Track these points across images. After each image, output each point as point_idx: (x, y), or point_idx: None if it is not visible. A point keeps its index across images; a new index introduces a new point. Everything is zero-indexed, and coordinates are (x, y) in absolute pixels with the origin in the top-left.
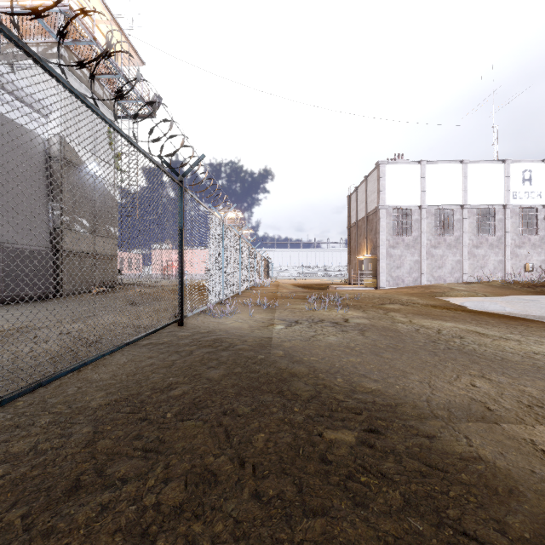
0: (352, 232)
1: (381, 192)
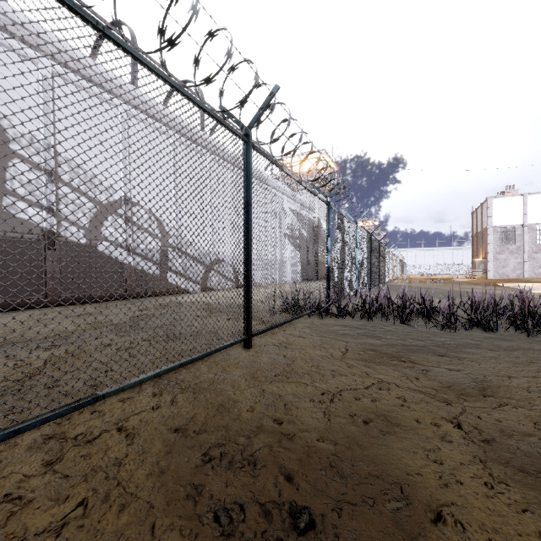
0: (474, 241)
1: (489, 217)
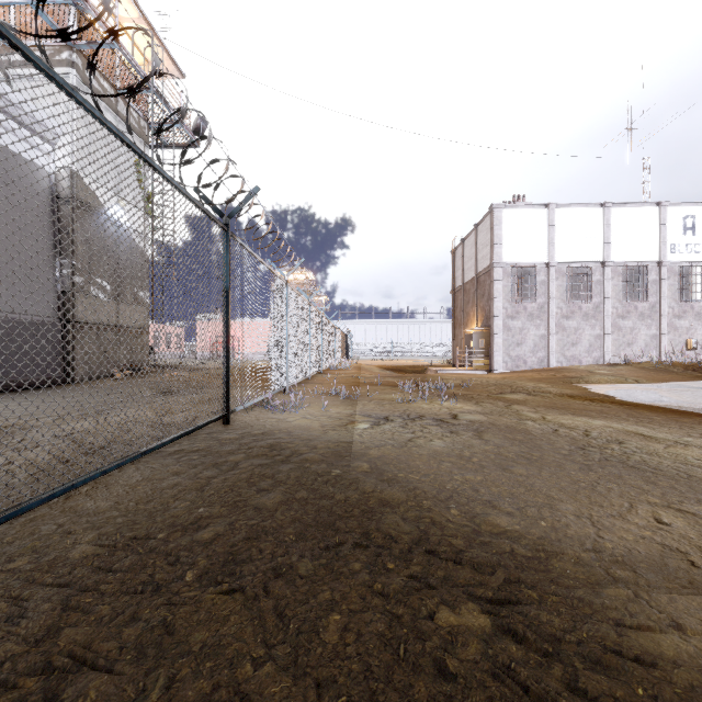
0: (458, 299)
1: (497, 244)
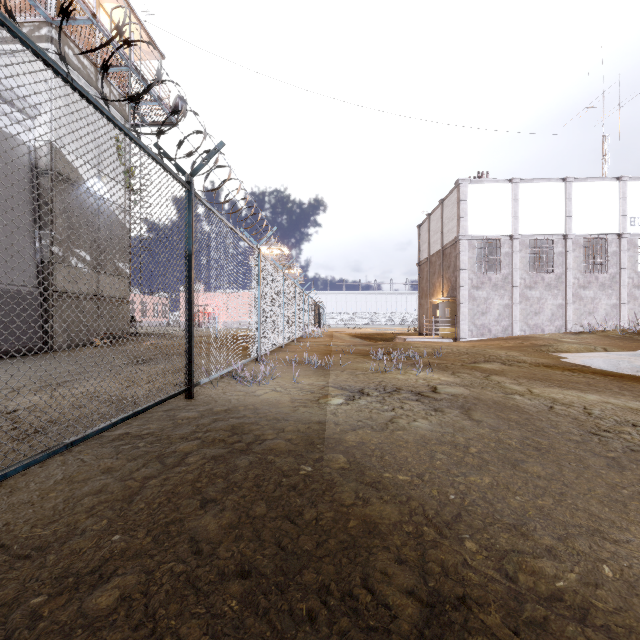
0: (424, 270)
1: (462, 218)
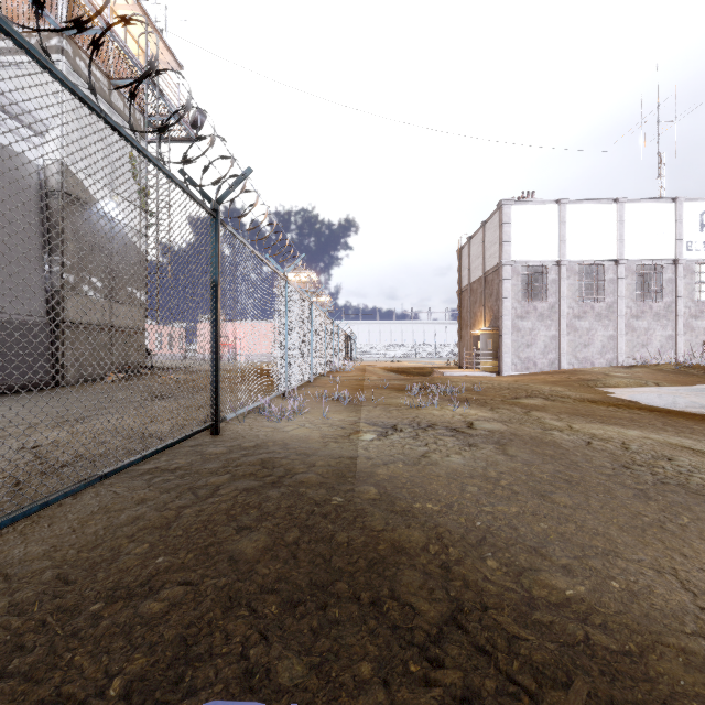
0: (464, 299)
1: (506, 242)
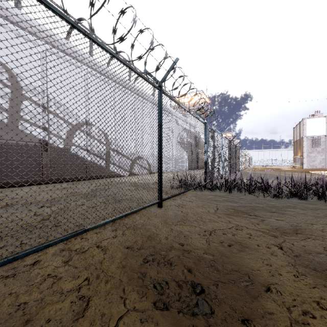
0: (295, 145)
1: (304, 130)
